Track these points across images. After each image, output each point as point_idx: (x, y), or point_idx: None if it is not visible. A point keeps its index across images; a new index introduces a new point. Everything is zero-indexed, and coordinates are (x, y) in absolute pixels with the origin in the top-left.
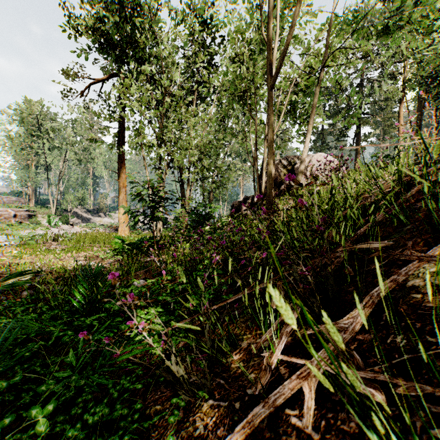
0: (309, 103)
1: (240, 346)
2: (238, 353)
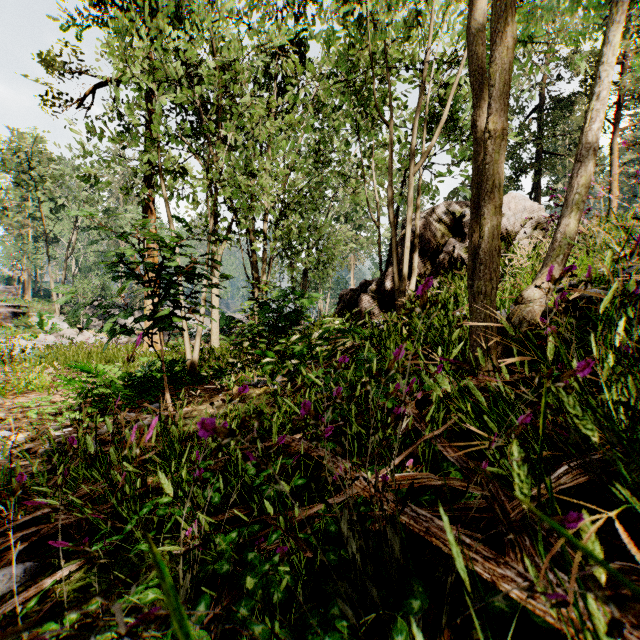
0: None
1: None
2: None
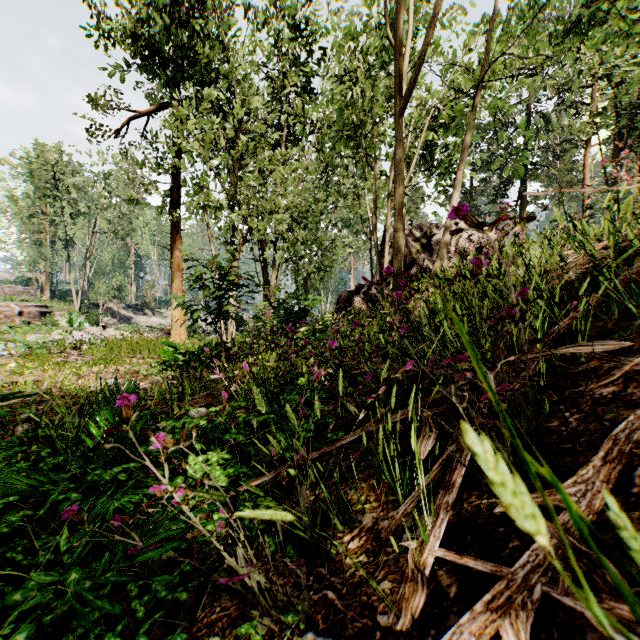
0: (453, 145)
1: (360, 523)
2: (358, 537)
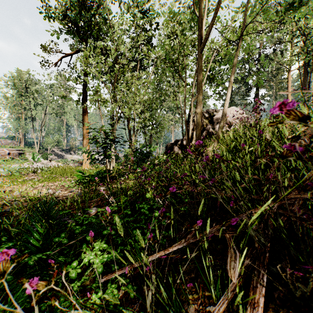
0: (224, 69)
1: (186, 312)
2: None
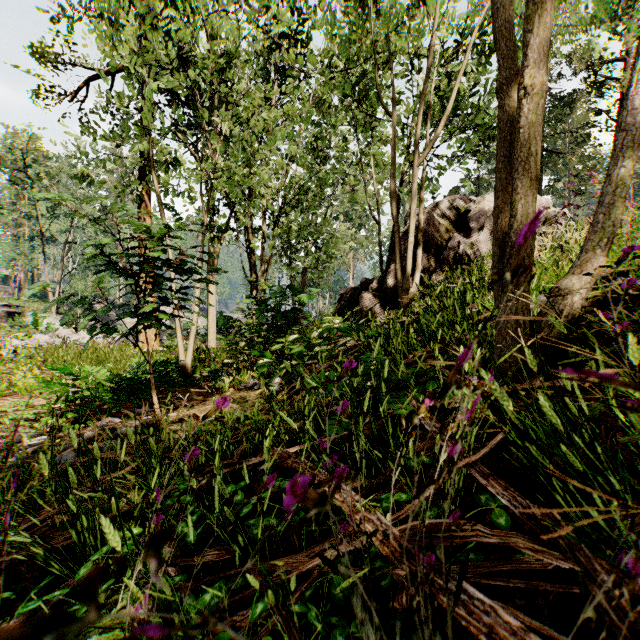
0: None
1: None
2: None
